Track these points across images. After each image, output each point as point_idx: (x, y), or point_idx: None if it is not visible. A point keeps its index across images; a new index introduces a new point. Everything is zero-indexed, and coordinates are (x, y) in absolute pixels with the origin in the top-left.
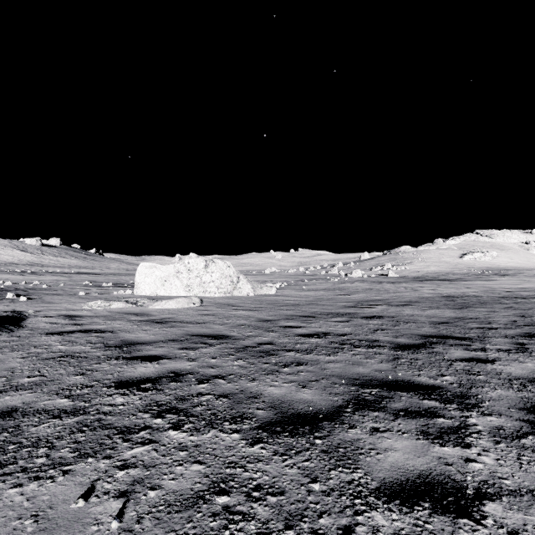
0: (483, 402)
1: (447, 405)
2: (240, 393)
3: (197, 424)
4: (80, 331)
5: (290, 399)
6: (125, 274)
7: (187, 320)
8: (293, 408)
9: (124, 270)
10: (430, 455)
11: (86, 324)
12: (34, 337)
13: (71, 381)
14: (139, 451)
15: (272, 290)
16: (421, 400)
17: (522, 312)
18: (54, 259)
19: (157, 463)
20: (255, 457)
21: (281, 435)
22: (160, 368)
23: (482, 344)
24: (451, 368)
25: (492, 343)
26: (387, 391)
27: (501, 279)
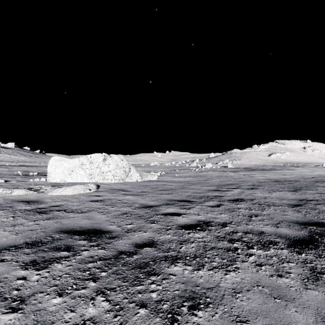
0: None
1: None
2: None
3: None
4: None
5: None
6: None
7: (73, 208)
8: None
9: None
10: None
11: None
12: None
13: None
14: None
15: (155, 177)
16: None
17: None
18: (8, 156)
19: None
20: None
21: None
22: None
23: None
24: None
25: None
26: None
27: (297, 169)
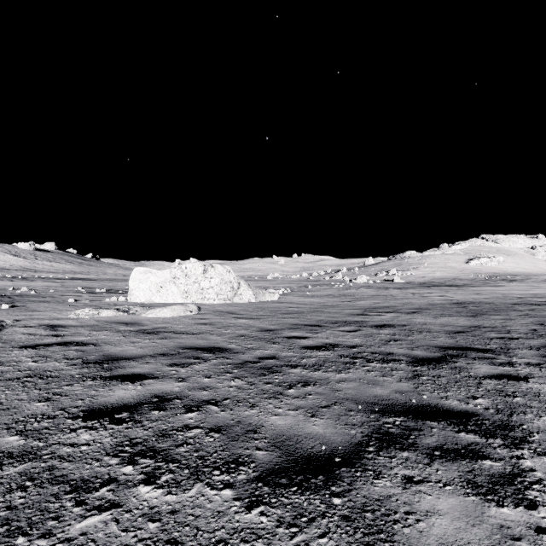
0: (532, 435)
1: (490, 439)
2: (236, 425)
3: (178, 474)
4: (59, 344)
5: (297, 433)
6: (122, 280)
7: (182, 330)
8: (302, 447)
9: (121, 275)
10: (488, 521)
11: (68, 335)
12: (4, 351)
13: (30, 410)
14: (92, 523)
15: (275, 296)
16: (457, 433)
17: (540, 320)
18: (48, 264)
19: (114, 545)
20: (252, 531)
21: (287, 490)
22: (142, 390)
23: (508, 357)
24: (481, 387)
25: (519, 356)
26: (414, 420)
27: (509, 285)
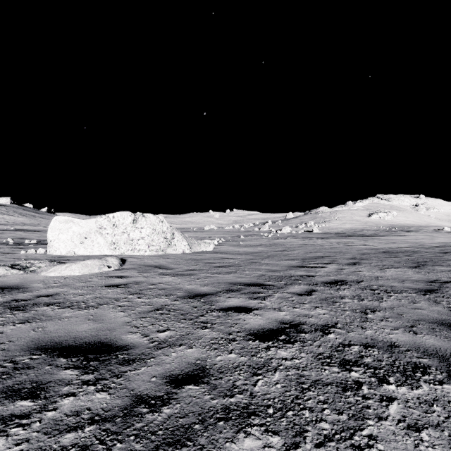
0: None
1: None
2: None
3: None
4: None
5: None
6: None
7: (74, 300)
8: None
9: None
10: None
11: None
12: None
13: None
14: None
15: (210, 246)
16: None
17: None
18: None
19: None
20: None
21: None
22: None
23: None
24: None
25: None
26: None
27: (409, 235)
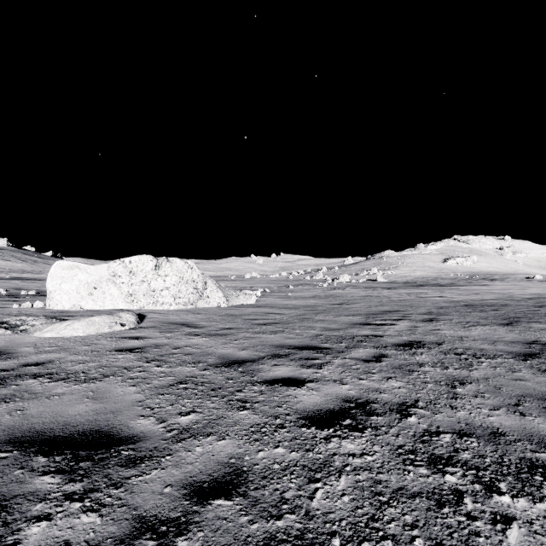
0: None
1: None
2: None
3: None
4: None
5: None
6: None
7: (72, 369)
8: None
9: None
10: None
11: None
12: None
13: None
14: None
15: (252, 299)
16: None
17: None
18: None
19: None
20: None
21: None
22: None
23: None
24: None
25: None
26: None
27: (494, 284)
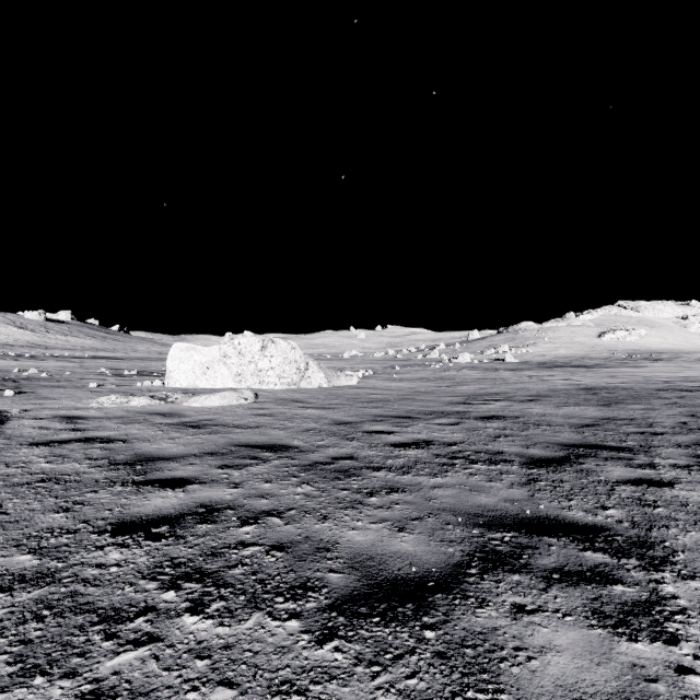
0: (675, 554)
1: (622, 559)
2: (304, 541)
3: (232, 601)
4: (79, 440)
5: (381, 551)
6: (157, 359)
7: (234, 423)
8: (387, 568)
9: (157, 353)
10: (617, 659)
11: (90, 430)
12: (10, 449)
13: (45, 523)
14: (126, 661)
15: (353, 380)
16: (582, 552)
17: (692, 410)
18: (63, 339)
19: (154, 686)
20: (324, 670)
21: (368, 621)
22: (185, 499)
23: (649, 458)
24: (614, 495)
25: (663, 456)
26: (527, 536)
27: (653, 365)
